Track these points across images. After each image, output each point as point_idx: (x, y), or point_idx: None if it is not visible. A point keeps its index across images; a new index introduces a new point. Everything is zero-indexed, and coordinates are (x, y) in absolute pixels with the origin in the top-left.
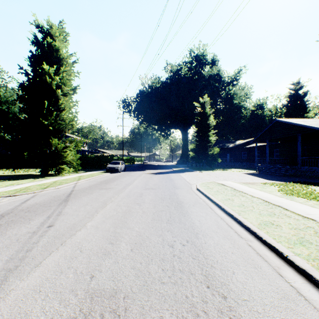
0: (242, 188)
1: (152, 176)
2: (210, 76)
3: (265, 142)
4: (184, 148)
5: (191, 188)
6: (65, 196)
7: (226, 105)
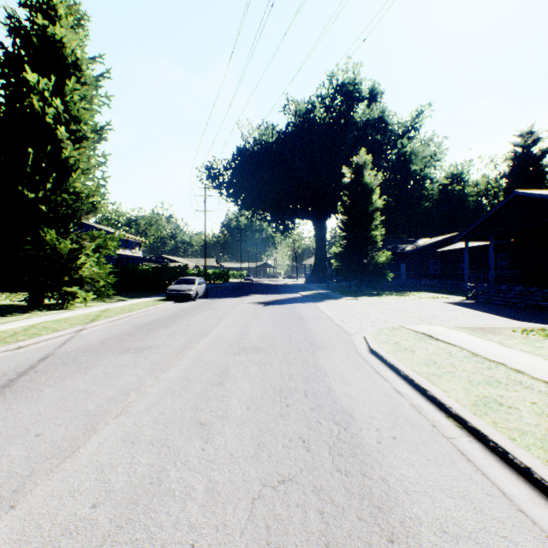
0: (491, 350)
1: (258, 310)
2: (367, 122)
3: (484, 241)
4: (318, 254)
5: (354, 346)
6: None
7: (396, 176)
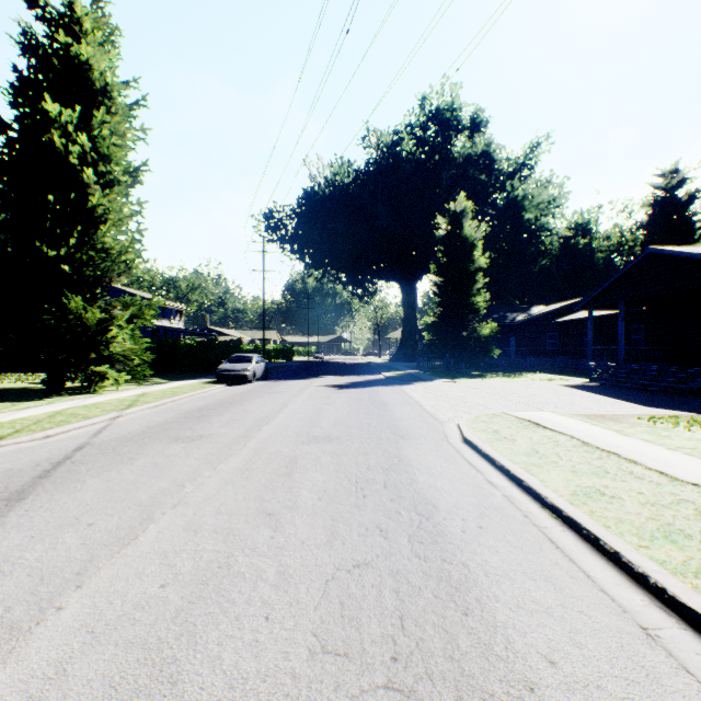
0: (606, 439)
1: (331, 395)
2: (468, 158)
3: (613, 309)
4: (407, 325)
5: (445, 435)
6: (34, 474)
7: (505, 226)
